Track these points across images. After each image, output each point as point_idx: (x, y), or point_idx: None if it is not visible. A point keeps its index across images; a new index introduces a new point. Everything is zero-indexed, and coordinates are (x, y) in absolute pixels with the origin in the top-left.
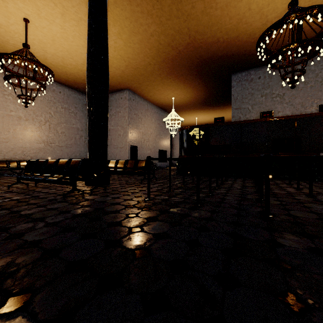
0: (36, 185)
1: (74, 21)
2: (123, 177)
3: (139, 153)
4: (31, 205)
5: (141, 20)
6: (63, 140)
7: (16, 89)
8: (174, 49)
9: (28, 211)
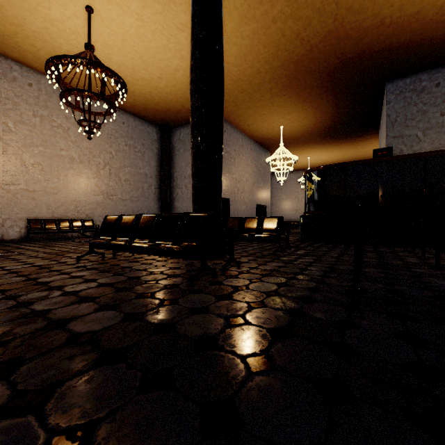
0: (114, 256)
1: (159, 6)
2: None
3: (231, 209)
4: (148, 299)
5: None
6: (128, 190)
7: (68, 119)
8: (304, 43)
9: (157, 314)
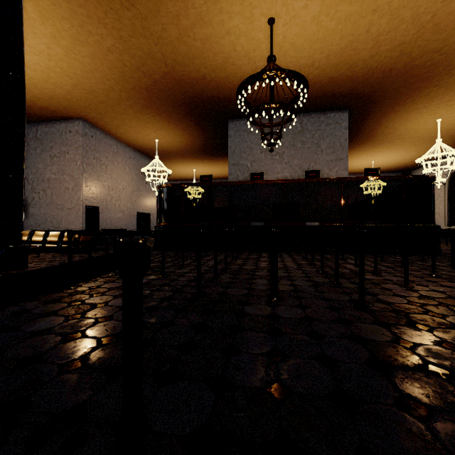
0: None
1: None
2: (61, 256)
3: (102, 218)
4: None
5: (89, 27)
6: None
7: None
8: (147, 76)
9: None
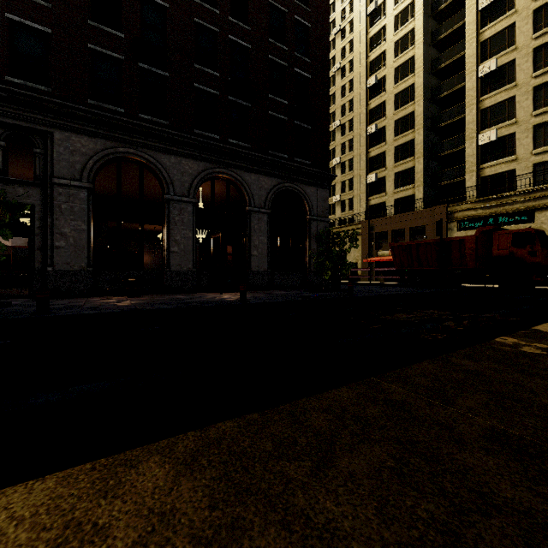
0: None
1: None
2: None
3: None
4: None
5: None
6: None
7: None
8: None
9: None
